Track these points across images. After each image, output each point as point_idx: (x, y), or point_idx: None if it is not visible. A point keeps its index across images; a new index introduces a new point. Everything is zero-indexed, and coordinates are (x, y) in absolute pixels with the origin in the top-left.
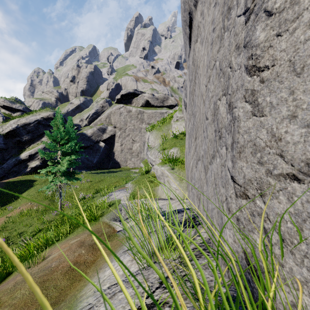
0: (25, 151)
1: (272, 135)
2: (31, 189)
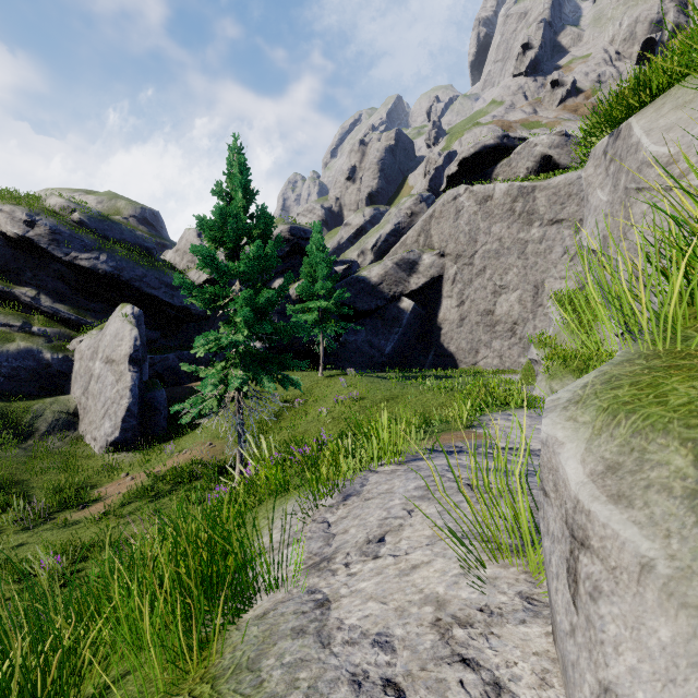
0: None
1: None
2: None
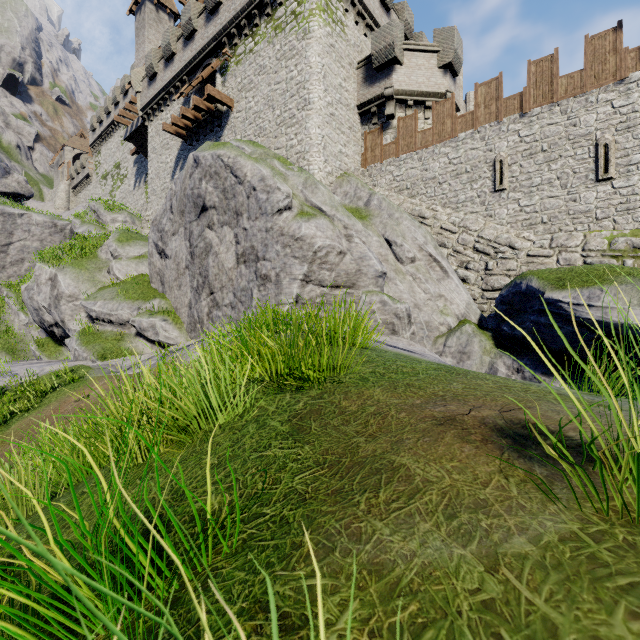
0: None
1: (261, 298)
2: None
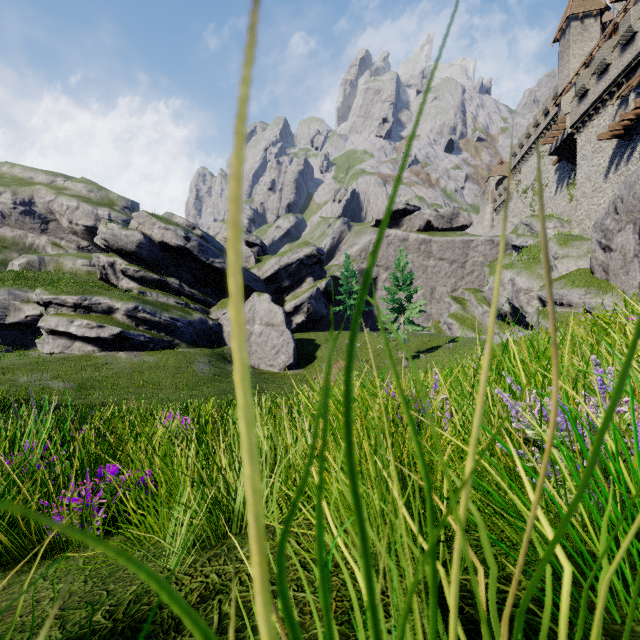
0: (289, 302)
1: None
2: (323, 348)
